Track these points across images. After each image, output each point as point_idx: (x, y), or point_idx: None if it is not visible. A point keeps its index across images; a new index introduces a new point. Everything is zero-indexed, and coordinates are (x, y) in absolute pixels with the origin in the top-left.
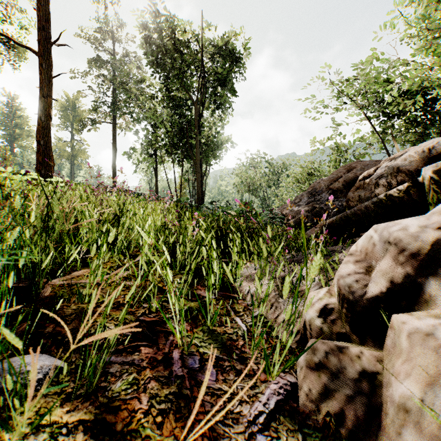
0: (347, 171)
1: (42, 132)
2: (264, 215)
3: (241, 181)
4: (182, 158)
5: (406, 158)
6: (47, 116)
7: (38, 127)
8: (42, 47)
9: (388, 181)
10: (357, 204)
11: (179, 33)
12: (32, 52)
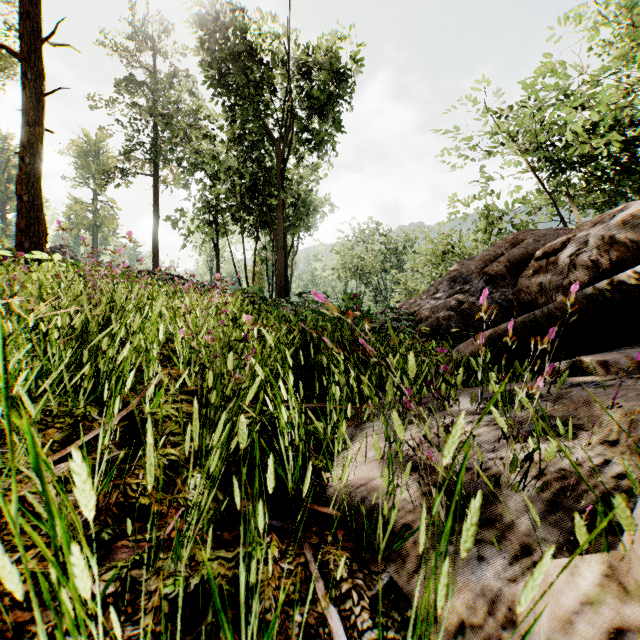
0: (511, 245)
1: (26, 182)
2: (382, 315)
3: (345, 262)
4: (255, 226)
5: (625, 219)
6: (35, 155)
7: (19, 173)
8: (27, 45)
9: (594, 259)
10: (536, 297)
11: (251, 37)
12: (10, 52)
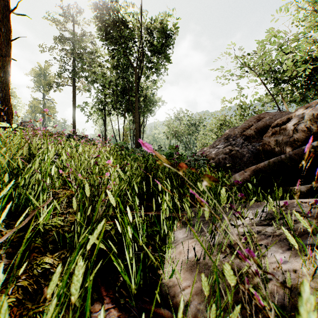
0: (257, 120)
1: (1, 86)
2: (190, 157)
3: (170, 130)
4: (124, 111)
5: None
6: (6, 72)
7: None
8: (1, 14)
9: (307, 126)
10: (274, 148)
11: (122, 14)
12: None
